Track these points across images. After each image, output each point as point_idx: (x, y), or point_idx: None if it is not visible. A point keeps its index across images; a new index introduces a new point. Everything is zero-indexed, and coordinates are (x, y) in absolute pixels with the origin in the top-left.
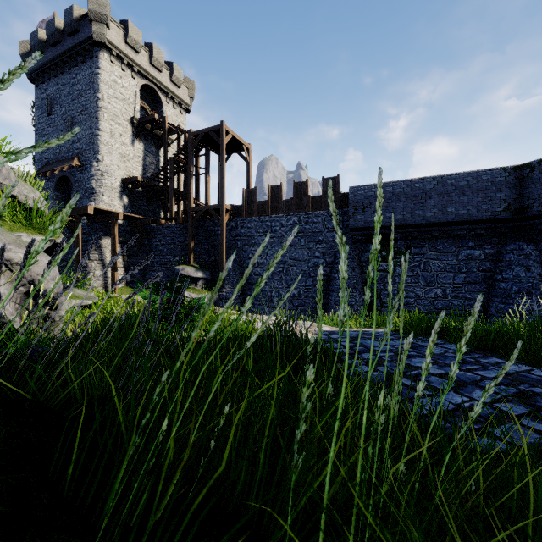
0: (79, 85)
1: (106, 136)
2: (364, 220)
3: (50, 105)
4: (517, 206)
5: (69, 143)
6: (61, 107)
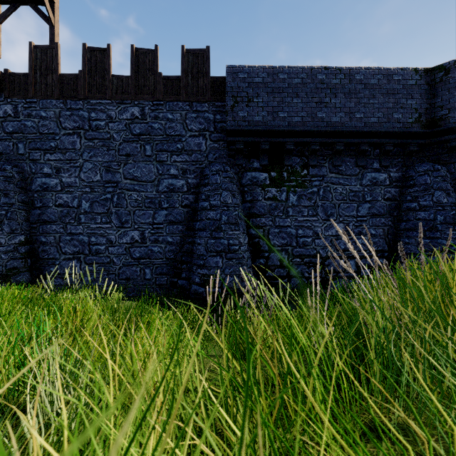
0: None
1: None
2: (249, 119)
3: None
4: (428, 118)
5: None
6: None
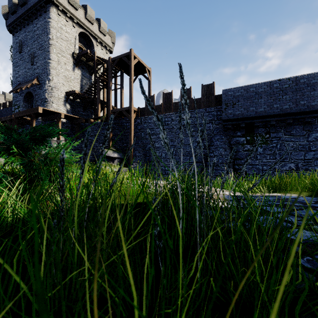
0: (38, 31)
1: (54, 64)
2: (233, 113)
3: (20, 46)
4: None
5: (32, 70)
6: (27, 47)
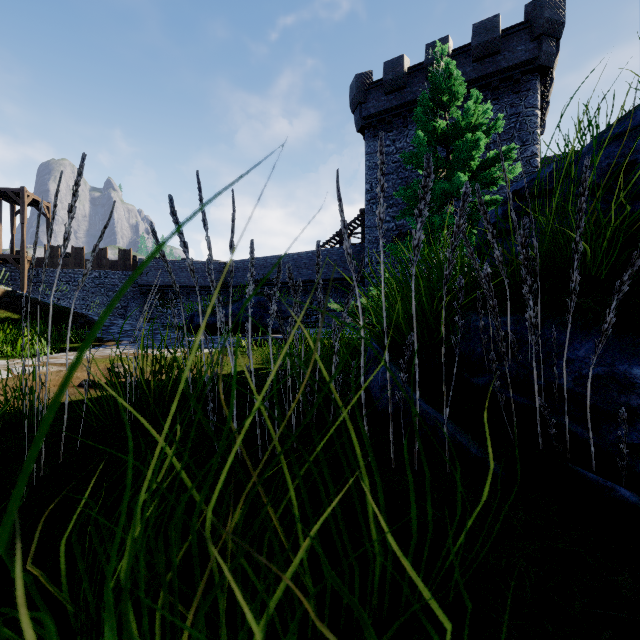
0: None
1: None
2: (148, 280)
3: None
4: (224, 281)
5: None
6: None
